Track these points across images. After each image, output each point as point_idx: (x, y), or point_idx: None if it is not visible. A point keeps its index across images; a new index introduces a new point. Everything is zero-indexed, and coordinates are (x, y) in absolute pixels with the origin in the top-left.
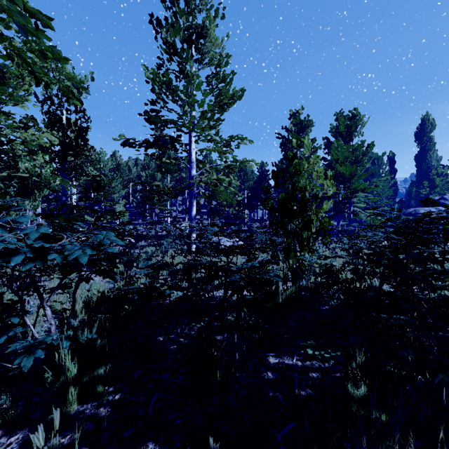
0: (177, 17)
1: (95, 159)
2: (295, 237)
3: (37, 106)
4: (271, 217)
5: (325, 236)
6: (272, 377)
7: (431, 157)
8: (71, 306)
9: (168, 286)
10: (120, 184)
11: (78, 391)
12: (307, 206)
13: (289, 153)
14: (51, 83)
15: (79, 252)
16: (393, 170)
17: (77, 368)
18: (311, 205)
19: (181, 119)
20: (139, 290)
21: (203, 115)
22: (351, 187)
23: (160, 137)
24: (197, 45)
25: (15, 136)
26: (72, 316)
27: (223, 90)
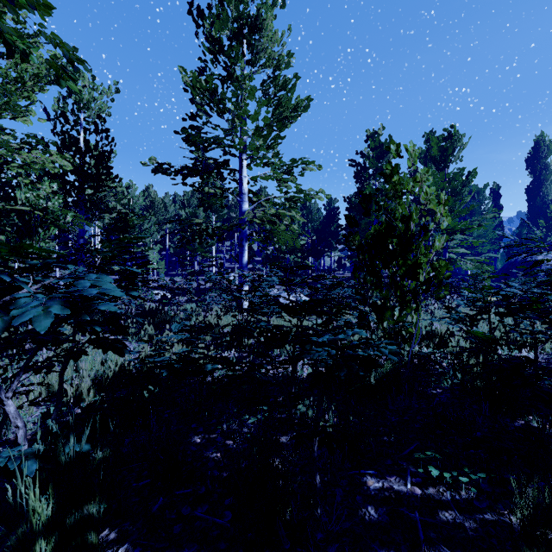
0: (223, 5)
1: (120, 192)
2: (393, 289)
3: (43, 121)
4: (341, 267)
5: (441, 287)
6: (377, 517)
7: (548, 189)
8: (57, 394)
9: (210, 358)
10: (154, 225)
11: (54, 543)
12: (412, 243)
13: (386, 165)
14: (31, 53)
15: (37, 310)
16: (498, 206)
17: (53, 506)
18: (418, 242)
19: (229, 136)
20: (169, 363)
21: (258, 131)
22: (447, 227)
23: (201, 161)
24: (250, 40)
25: (11, 157)
26: (58, 409)
27: (283, 100)
